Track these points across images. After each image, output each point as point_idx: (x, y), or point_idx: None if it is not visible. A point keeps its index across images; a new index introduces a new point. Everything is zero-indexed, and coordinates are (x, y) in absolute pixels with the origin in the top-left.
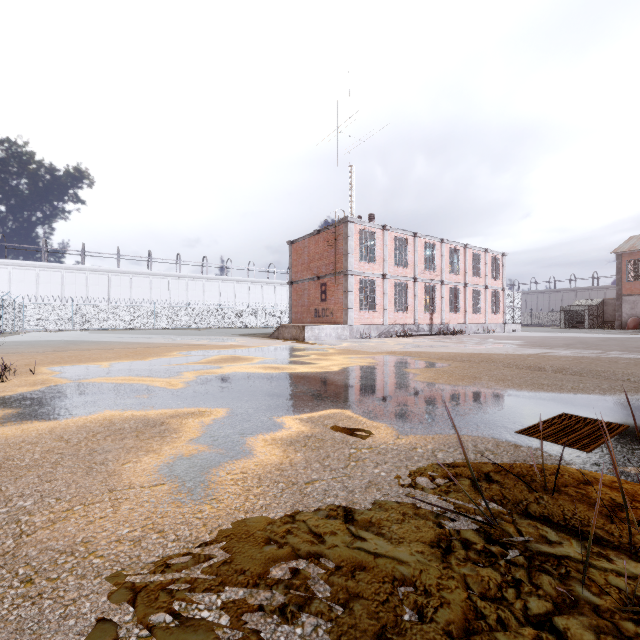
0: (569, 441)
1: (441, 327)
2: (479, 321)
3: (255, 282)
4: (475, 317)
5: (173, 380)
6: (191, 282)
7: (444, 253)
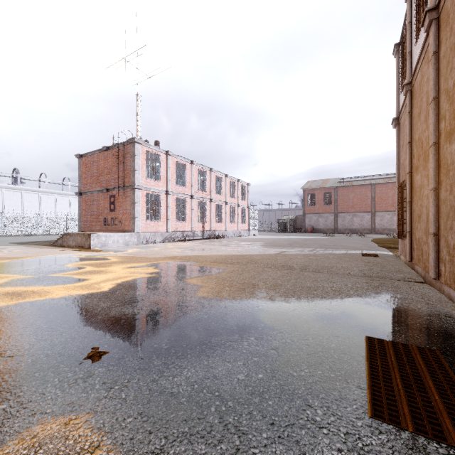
0: (451, 427)
1: (210, 233)
2: (234, 228)
3: (47, 192)
4: (232, 226)
5: None
6: None
7: (212, 179)
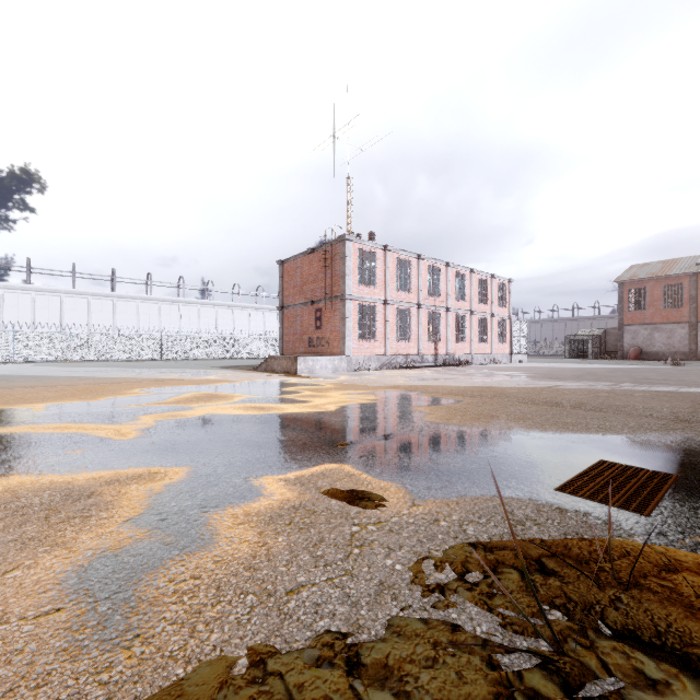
0: (621, 500)
1: (446, 358)
2: (485, 351)
3: (241, 307)
4: (481, 347)
5: (124, 427)
6: (165, 306)
7: (449, 278)
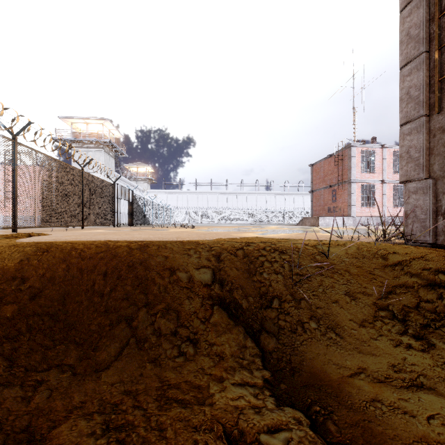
0: None
1: None
2: None
3: (289, 194)
4: None
5: (249, 229)
6: (249, 196)
7: None
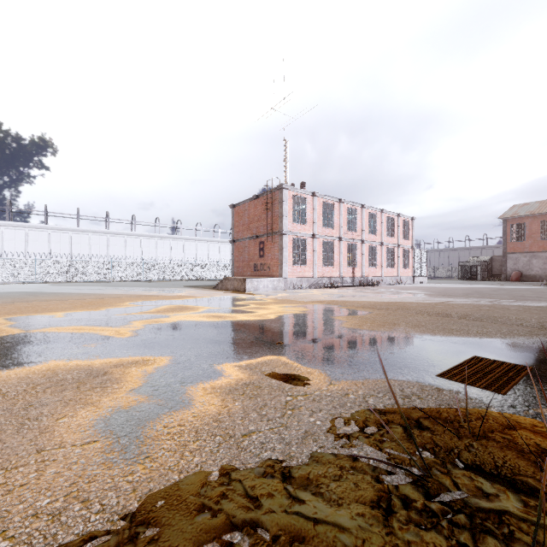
0: (485, 384)
1: (361, 279)
2: (393, 274)
3: (202, 240)
4: (389, 271)
5: (122, 329)
6: (145, 240)
7: (364, 217)
